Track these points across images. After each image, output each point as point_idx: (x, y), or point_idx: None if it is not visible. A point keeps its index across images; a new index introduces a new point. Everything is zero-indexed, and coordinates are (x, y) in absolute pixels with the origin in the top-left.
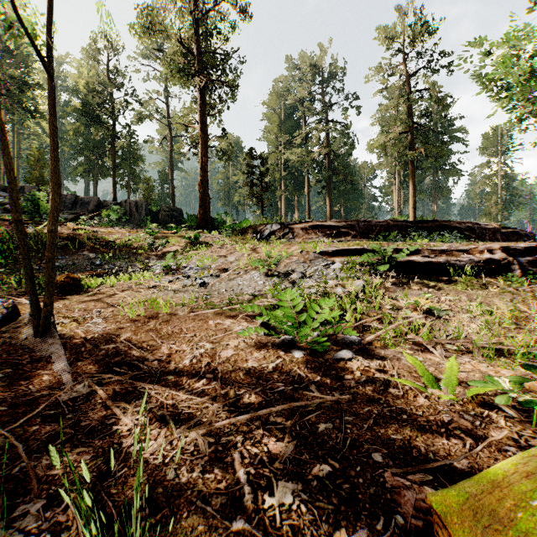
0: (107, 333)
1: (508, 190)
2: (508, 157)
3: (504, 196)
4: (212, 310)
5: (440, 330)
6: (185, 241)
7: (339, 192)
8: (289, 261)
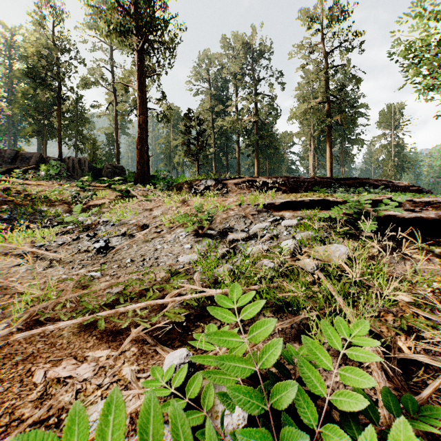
0: None
1: (399, 157)
2: (400, 130)
3: (397, 162)
4: (72, 322)
5: None
6: (116, 194)
7: (264, 156)
8: (226, 215)
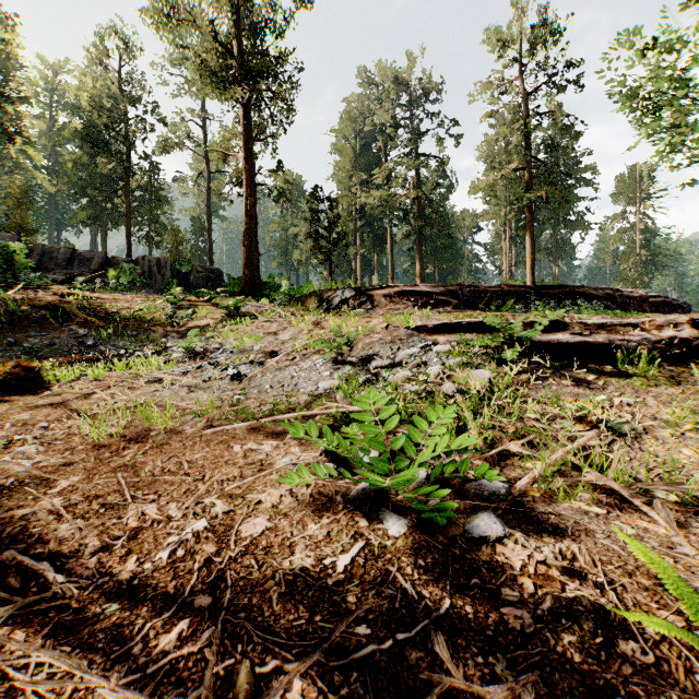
0: (36, 476)
1: (649, 249)
2: (649, 205)
3: (644, 256)
4: (243, 424)
5: (632, 459)
6: (220, 312)
7: (432, 249)
8: (370, 340)
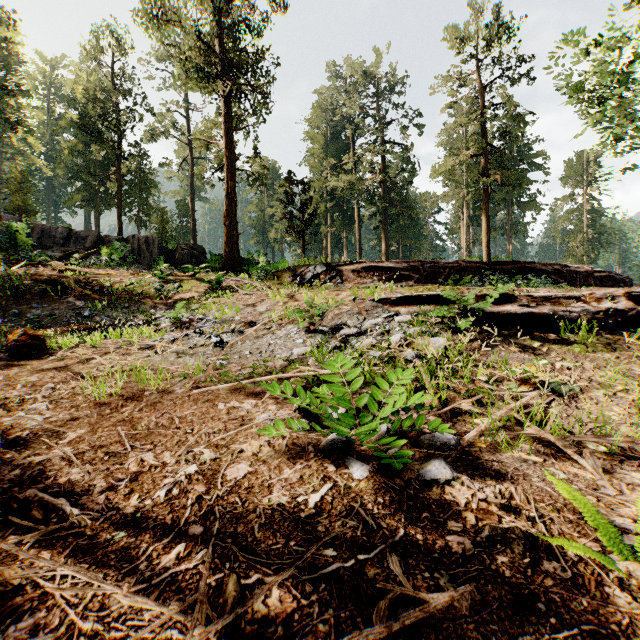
0: (47, 429)
1: (595, 228)
2: (595, 188)
3: (591, 235)
4: (226, 385)
5: (569, 416)
6: (204, 285)
7: (396, 228)
8: (339, 311)
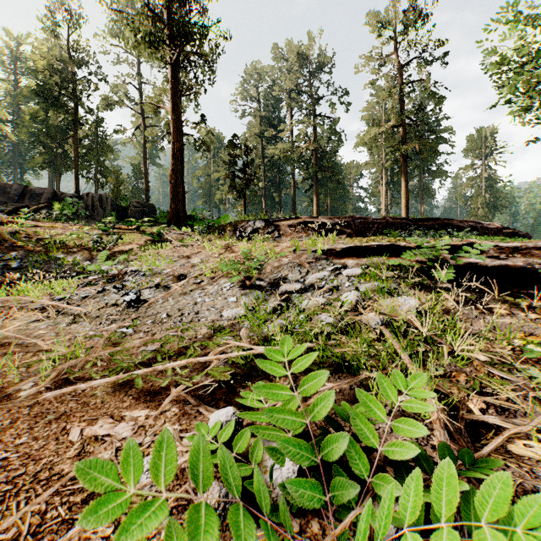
0: None
1: (491, 193)
2: (492, 159)
3: (488, 199)
4: (106, 380)
5: None
6: (145, 238)
7: (325, 191)
8: (278, 264)
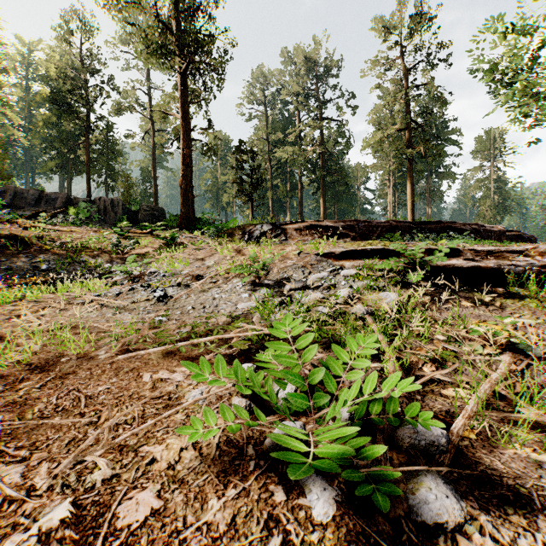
0: None
1: (500, 195)
2: (501, 161)
3: (497, 200)
4: (158, 349)
5: None
6: (159, 241)
7: (332, 194)
8: (284, 265)
